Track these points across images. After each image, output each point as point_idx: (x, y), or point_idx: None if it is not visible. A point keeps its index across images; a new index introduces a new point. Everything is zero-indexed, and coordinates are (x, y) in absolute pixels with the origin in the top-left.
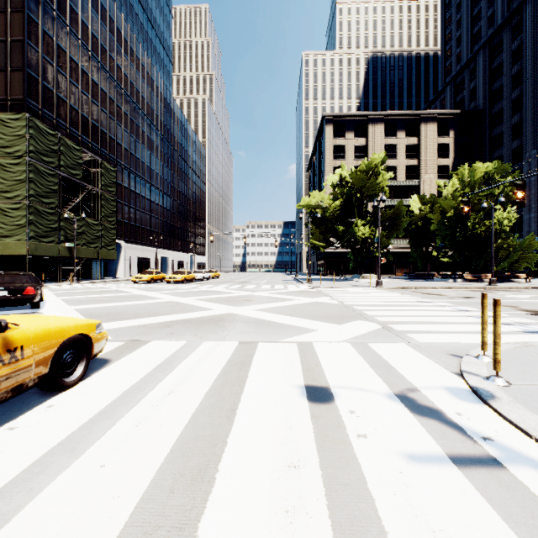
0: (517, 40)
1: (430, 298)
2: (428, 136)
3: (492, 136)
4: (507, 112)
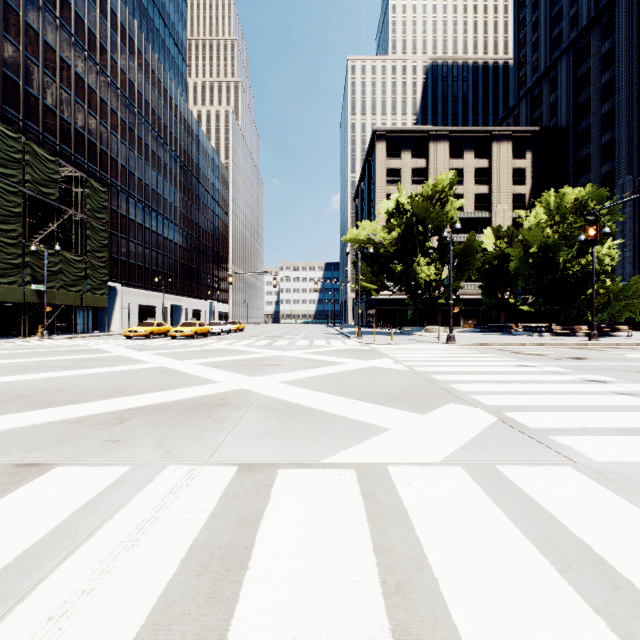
0: (608, 43)
1: (530, 360)
2: (501, 158)
3: (577, 159)
4: (595, 129)
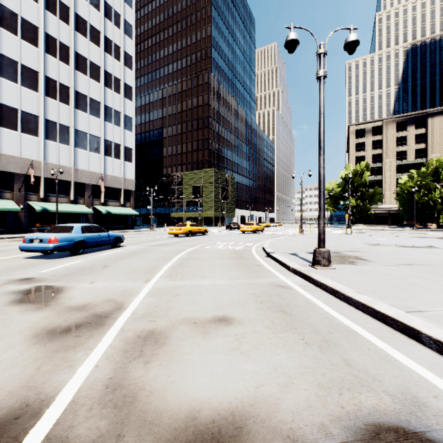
0: None
1: None
2: (434, 126)
3: None
4: None
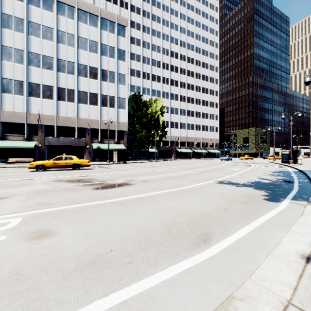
0: None
1: None
2: None
3: None
4: None
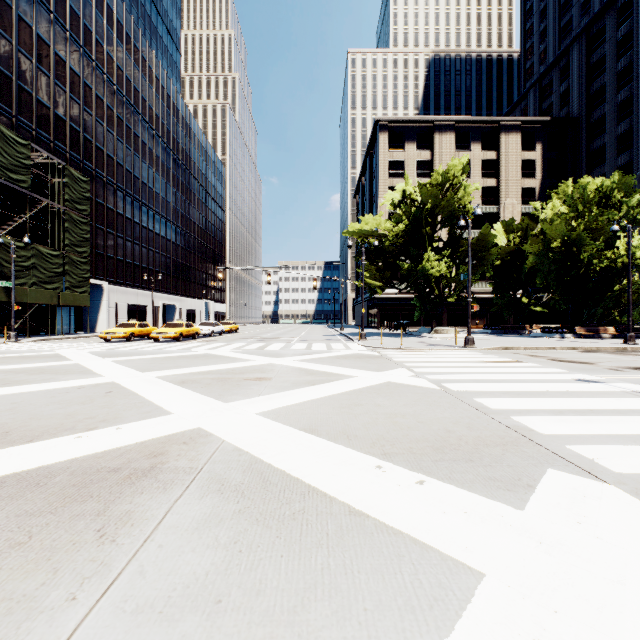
0: (624, 26)
1: (585, 372)
2: (509, 150)
3: (590, 151)
4: (610, 119)
